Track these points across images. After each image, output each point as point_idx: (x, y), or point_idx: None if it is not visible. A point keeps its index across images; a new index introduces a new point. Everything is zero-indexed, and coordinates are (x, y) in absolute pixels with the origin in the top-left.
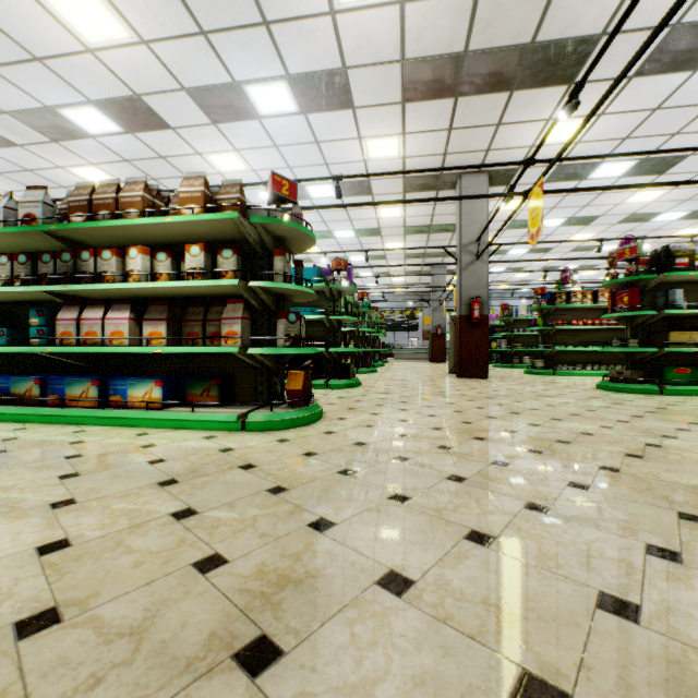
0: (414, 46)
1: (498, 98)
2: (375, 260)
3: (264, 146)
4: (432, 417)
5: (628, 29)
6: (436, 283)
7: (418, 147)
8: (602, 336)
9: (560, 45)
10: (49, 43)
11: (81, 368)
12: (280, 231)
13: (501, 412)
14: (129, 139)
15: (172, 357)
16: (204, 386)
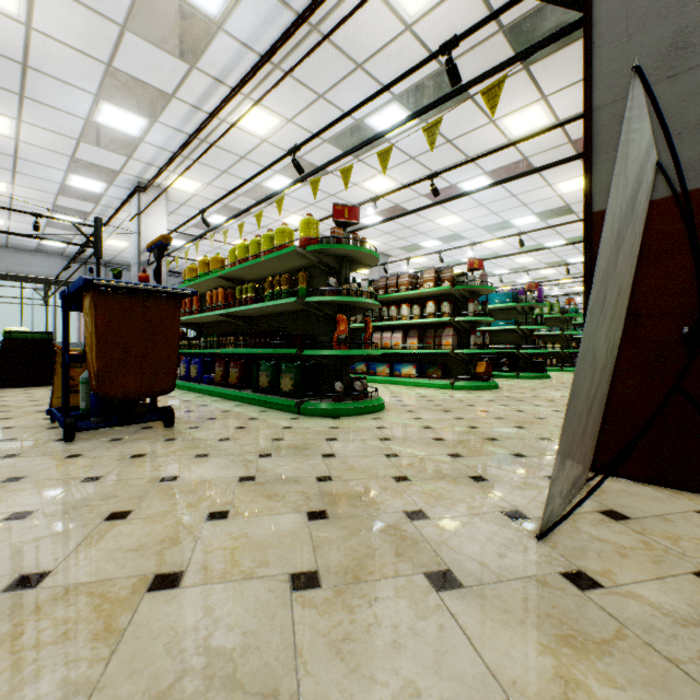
0: (577, 133)
1: None
2: None
3: (473, 207)
4: None
5: None
6: None
7: None
8: None
9: None
10: (360, 198)
11: (378, 359)
12: (472, 289)
13: None
14: (390, 223)
15: (419, 354)
16: (434, 369)
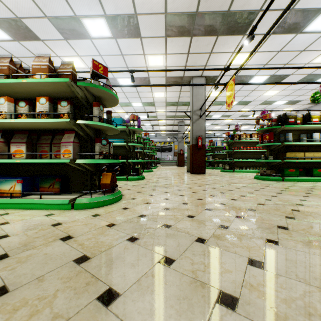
0: (172, 5)
1: (211, 39)
2: (152, 118)
3: (94, 55)
4: (181, 196)
5: (271, 9)
6: (180, 129)
7: (173, 62)
8: (253, 154)
9: (241, 13)
10: None
11: None
12: (97, 93)
13: (215, 192)
14: (16, 44)
15: (32, 165)
16: (50, 182)
